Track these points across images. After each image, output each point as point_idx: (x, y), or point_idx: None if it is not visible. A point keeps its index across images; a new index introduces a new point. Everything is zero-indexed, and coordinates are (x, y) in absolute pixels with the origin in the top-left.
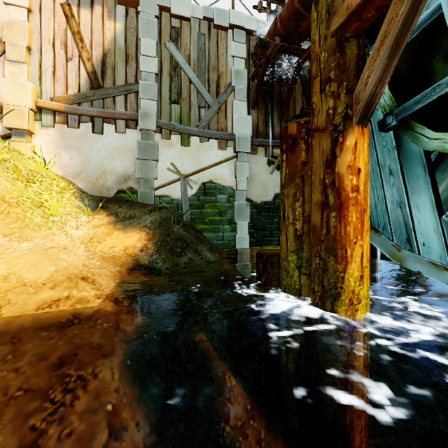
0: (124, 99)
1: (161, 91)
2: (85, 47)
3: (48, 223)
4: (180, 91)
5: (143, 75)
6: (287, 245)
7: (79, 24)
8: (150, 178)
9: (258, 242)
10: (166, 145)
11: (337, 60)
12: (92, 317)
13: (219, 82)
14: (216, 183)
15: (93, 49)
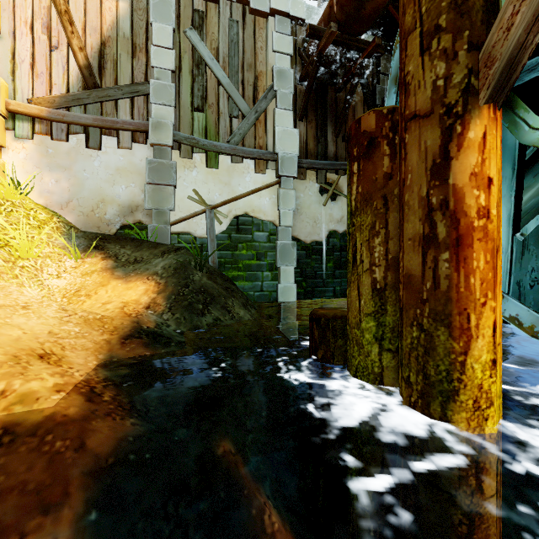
0: (129, 104)
1: (180, 94)
2: (76, 32)
3: (14, 269)
4: (206, 95)
5: (155, 73)
6: (360, 304)
7: (68, 0)
8: (164, 209)
9: (307, 293)
10: (186, 166)
11: None
12: (37, 429)
13: (257, 84)
14: (253, 216)
15: (87, 35)
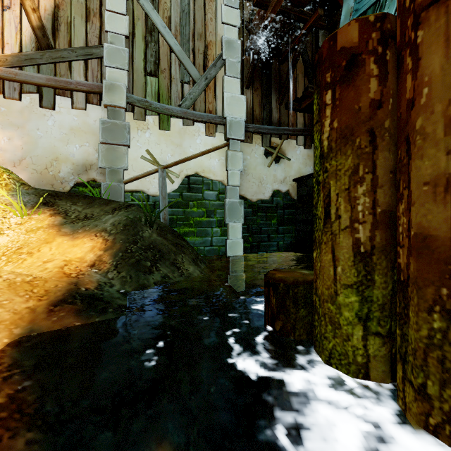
0: (83, 66)
1: (133, 59)
2: None
3: None
4: (158, 61)
5: (109, 37)
6: (335, 272)
7: None
8: (118, 168)
9: (254, 248)
10: (139, 128)
11: None
12: None
13: (207, 53)
14: (203, 176)
15: None
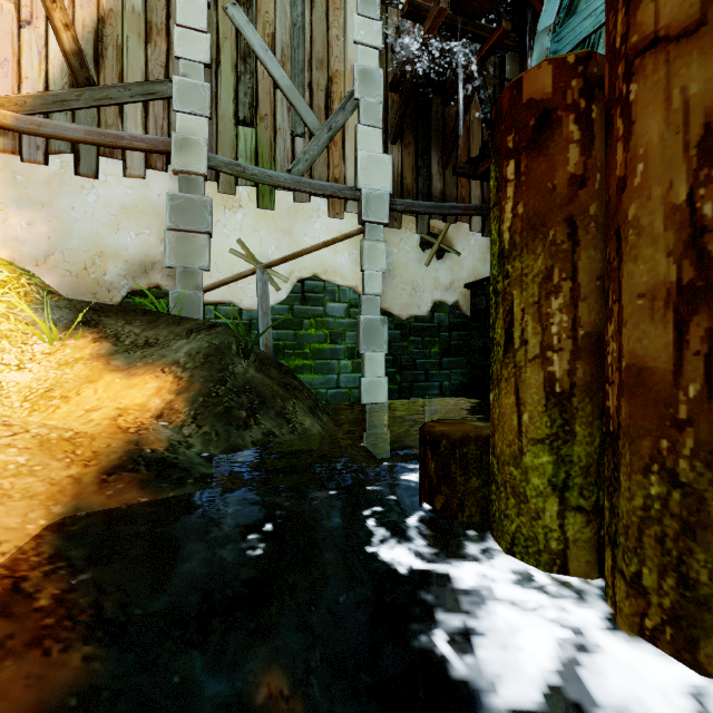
0: (142, 111)
1: (217, 99)
2: (60, 0)
3: None
4: (256, 102)
5: (180, 66)
6: (520, 421)
7: None
8: (194, 267)
9: (403, 391)
10: (227, 206)
11: None
12: None
13: (331, 89)
14: (325, 279)
15: (77, 6)
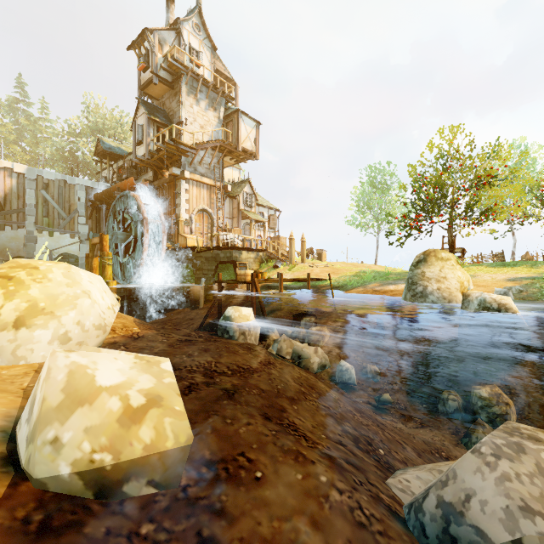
0: (17, 215)
1: (38, 212)
2: None
3: None
4: (49, 212)
5: (28, 205)
6: None
7: None
8: (32, 251)
9: None
10: (40, 236)
11: (92, 248)
12: None
13: (70, 208)
14: (69, 253)
15: None
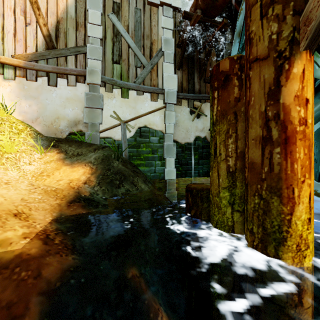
0: (74, 59)
1: (105, 53)
2: (42, 14)
3: (2, 159)
4: (121, 53)
5: (90, 40)
6: (219, 181)
7: None
8: (96, 123)
9: (182, 174)
10: (109, 97)
11: None
12: (9, 264)
13: (152, 47)
14: (149, 127)
15: (48, 16)
